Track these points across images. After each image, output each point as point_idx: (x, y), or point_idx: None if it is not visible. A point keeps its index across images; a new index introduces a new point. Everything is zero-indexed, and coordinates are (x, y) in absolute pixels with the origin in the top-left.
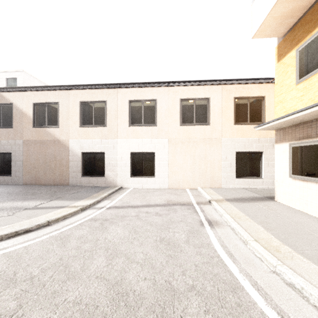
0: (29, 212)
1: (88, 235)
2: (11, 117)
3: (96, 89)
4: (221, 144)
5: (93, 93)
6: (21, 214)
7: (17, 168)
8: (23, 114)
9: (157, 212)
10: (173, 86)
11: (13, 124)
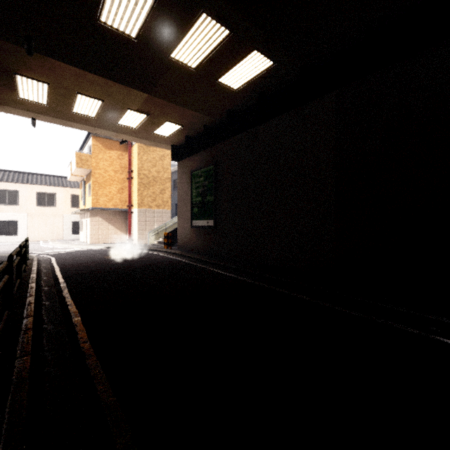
0: None
1: None
2: None
3: None
4: (64, 217)
5: None
6: None
7: None
8: None
9: None
10: (31, 184)
11: None
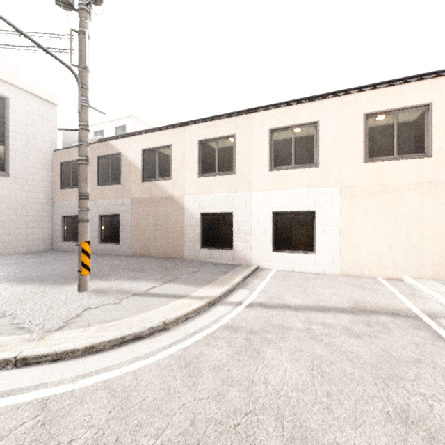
0: (138, 301)
1: (230, 364)
2: (119, 170)
3: (220, 119)
4: None
5: (216, 125)
6: (129, 303)
7: (125, 234)
8: (132, 165)
9: (347, 326)
10: (349, 94)
11: (121, 179)
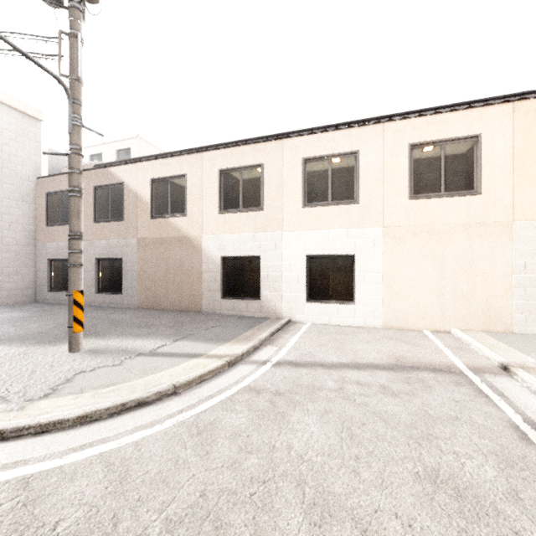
0: (144, 362)
1: (250, 430)
2: (122, 204)
3: (245, 145)
4: (513, 234)
5: (241, 152)
6: (132, 364)
7: (129, 282)
8: (137, 197)
9: (384, 385)
10: (393, 121)
11: (124, 215)
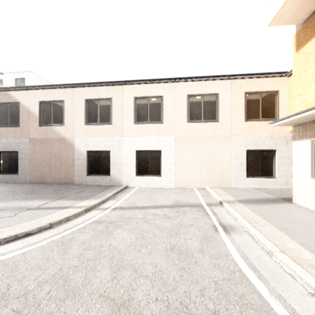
0: (31, 213)
1: (91, 240)
2: (18, 116)
3: (101, 86)
4: (231, 141)
5: (98, 90)
6: (23, 215)
7: (23, 166)
8: (29, 112)
9: (165, 214)
10: (180, 82)
11: (19, 123)
